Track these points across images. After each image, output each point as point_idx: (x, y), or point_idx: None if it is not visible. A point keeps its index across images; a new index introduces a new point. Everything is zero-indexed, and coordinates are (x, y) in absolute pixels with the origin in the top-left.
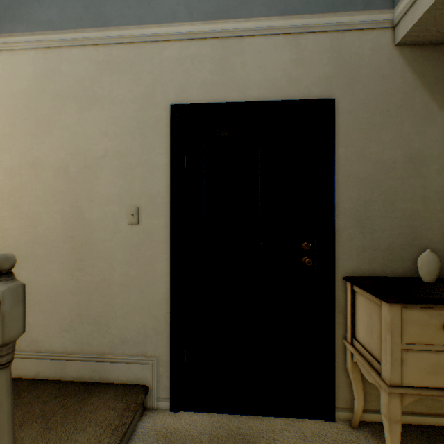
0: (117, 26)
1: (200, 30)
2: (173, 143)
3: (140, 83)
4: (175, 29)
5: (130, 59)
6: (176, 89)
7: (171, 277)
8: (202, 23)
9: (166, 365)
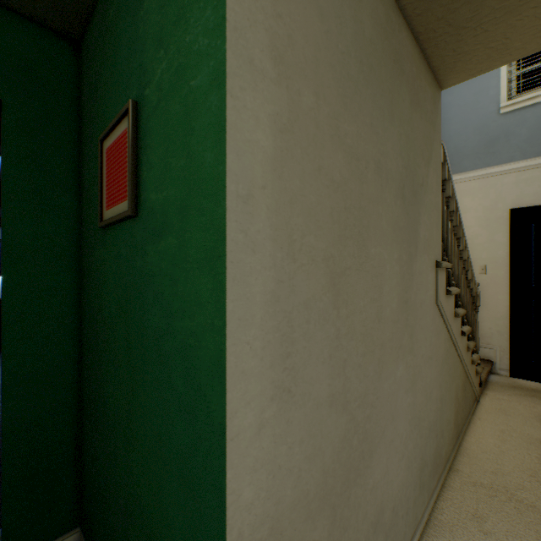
0: (470, 170)
1: (531, 163)
2: (510, 230)
3: (486, 199)
4: (512, 166)
5: (479, 187)
6: (512, 199)
7: (509, 303)
8: (533, 159)
9: (505, 351)
